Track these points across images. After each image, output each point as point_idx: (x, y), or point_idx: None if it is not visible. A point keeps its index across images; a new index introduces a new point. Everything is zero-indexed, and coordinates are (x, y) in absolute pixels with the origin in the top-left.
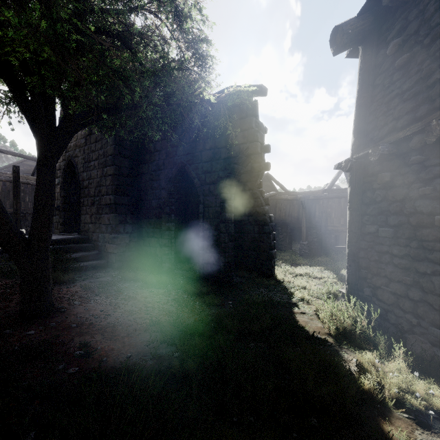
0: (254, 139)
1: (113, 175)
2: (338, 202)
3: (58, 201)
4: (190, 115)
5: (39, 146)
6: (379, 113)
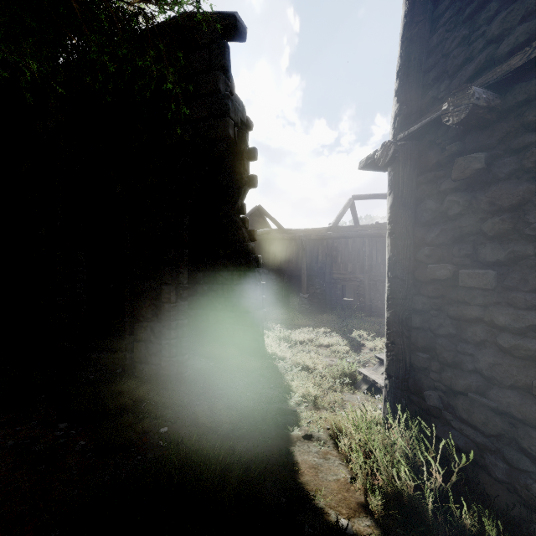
0: (221, 110)
1: None
2: (345, 243)
3: None
4: None
5: None
6: (452, 44)
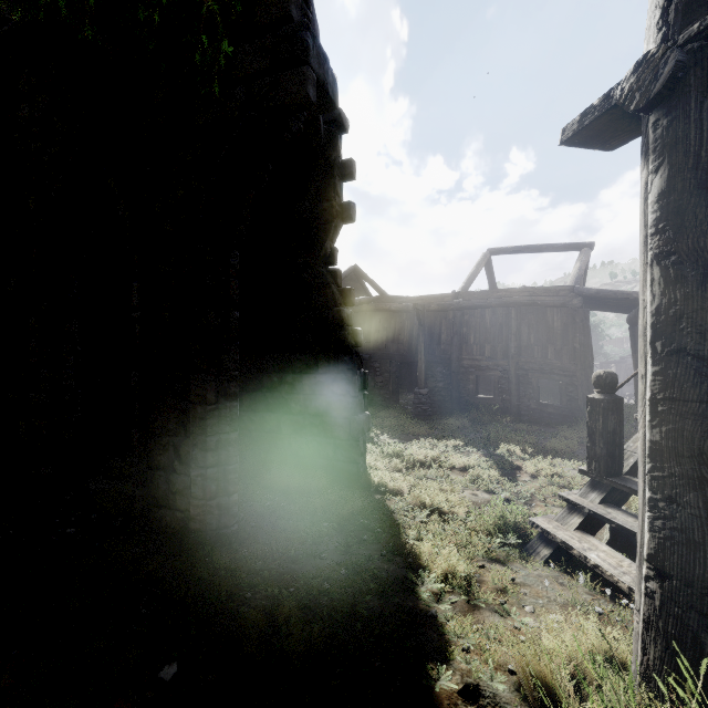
0: (293, 53)
1: None
2: (481, 315)
3: None
4: None
5: None
6: None
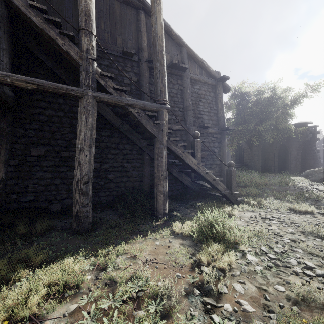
0: (307, 136)
1: (257, 146)
2: None
3: (232, 154)
4: (288, 136)
5: (260, 147)
6: None
